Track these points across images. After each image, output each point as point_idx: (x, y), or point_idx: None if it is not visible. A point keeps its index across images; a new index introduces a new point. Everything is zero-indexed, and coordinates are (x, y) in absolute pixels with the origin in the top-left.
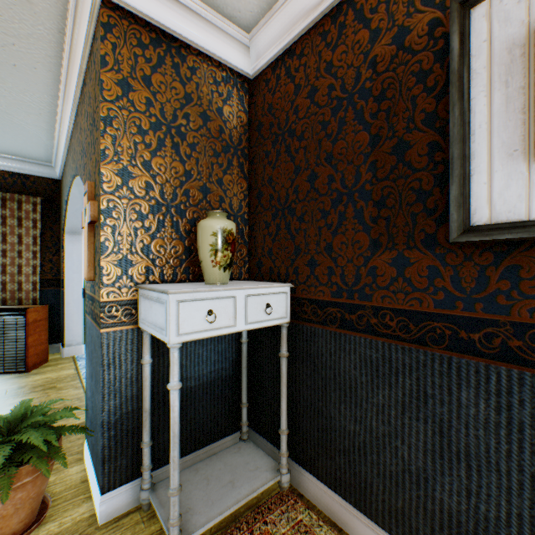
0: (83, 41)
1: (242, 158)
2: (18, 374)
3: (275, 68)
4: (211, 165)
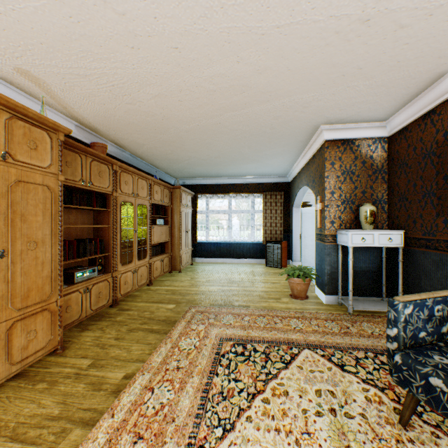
0: (316, 147)
1: (382, 174)
2: (278, 268)
3: (398, 134)
4: (366, 181)
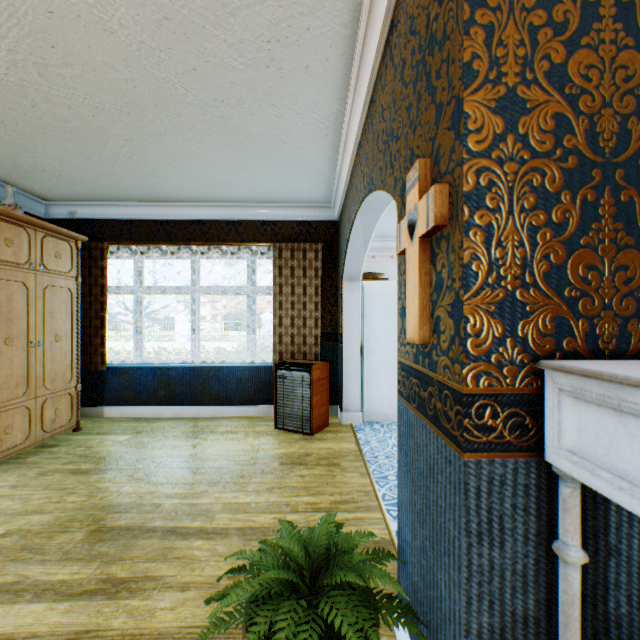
0: None
1: None
2: (304, 435)
3: None
4: None
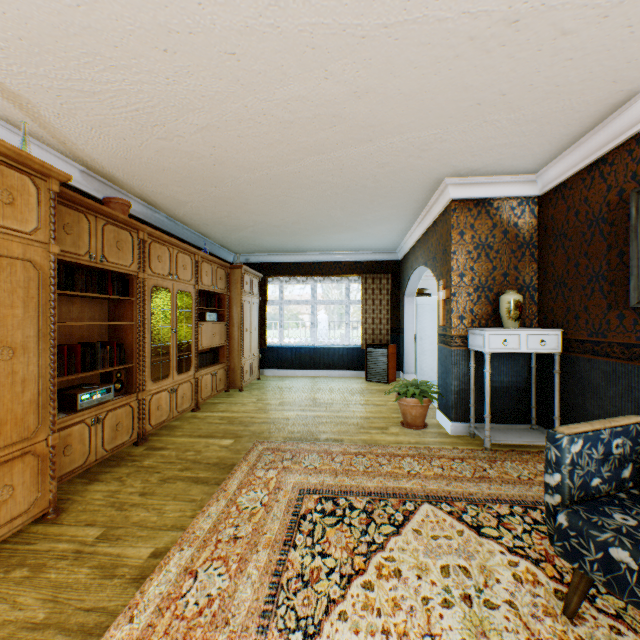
0: (438, 210)
1: (531, 249)
2: (383, 383)
3: (554, 193)
4: (508, 259)
